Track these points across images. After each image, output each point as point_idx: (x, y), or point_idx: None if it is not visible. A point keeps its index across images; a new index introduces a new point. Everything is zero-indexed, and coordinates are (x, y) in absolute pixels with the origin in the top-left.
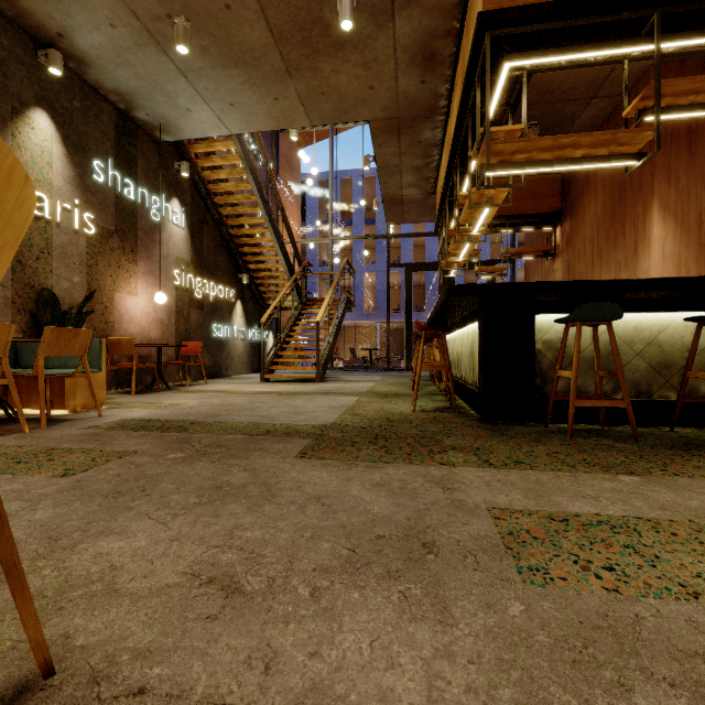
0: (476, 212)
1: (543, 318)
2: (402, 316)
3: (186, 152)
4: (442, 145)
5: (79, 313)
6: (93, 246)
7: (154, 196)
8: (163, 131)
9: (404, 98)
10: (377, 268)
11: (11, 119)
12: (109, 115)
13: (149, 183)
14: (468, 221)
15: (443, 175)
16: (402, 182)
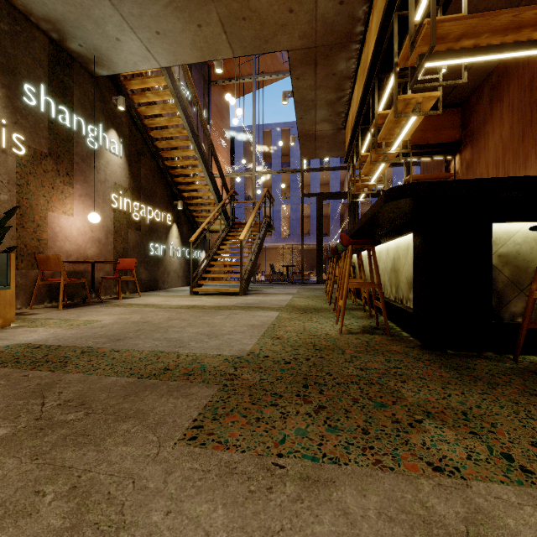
0: (396, 127)
1: (499, 228)
2: (311, 240)
3: (123, 88)
4: (355, 77)
5: None
6: (23, 166)
7: (91, 125)
8: (98, 64)
9: (322, 23)
10: (291, 201)
11: None
12: (42, 43)
13: (85, 113)
14: (386, 140)
15: (355, 106)
16: (316, 117)
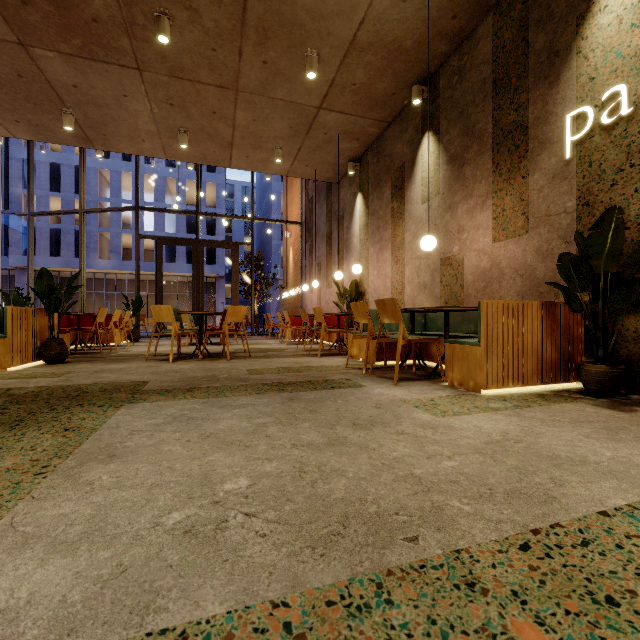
0: None
1: None
2: None
3: None
4: None
5: (559, 261)
6: None
7: None
8: None
9: None
10: None
11: (576, 36)
12: None
13: None
14: None
15: None
16: None
